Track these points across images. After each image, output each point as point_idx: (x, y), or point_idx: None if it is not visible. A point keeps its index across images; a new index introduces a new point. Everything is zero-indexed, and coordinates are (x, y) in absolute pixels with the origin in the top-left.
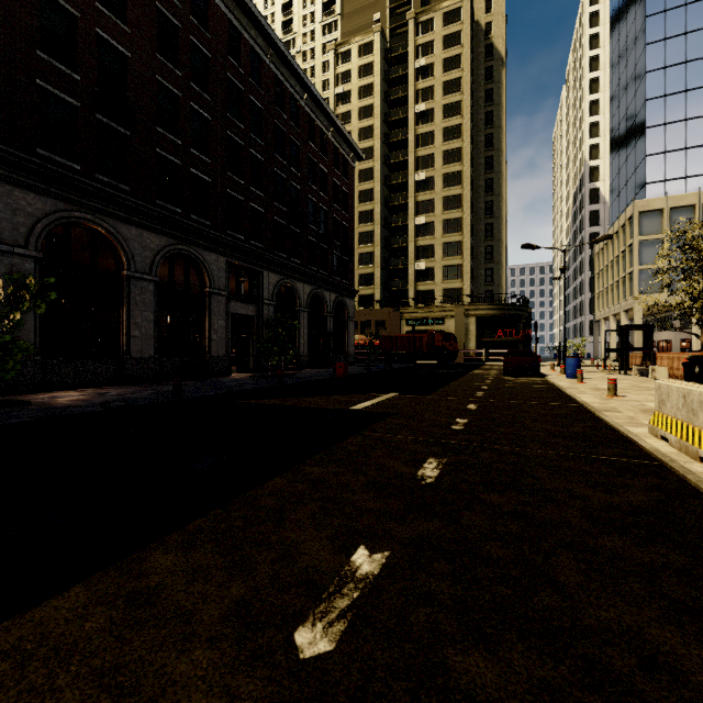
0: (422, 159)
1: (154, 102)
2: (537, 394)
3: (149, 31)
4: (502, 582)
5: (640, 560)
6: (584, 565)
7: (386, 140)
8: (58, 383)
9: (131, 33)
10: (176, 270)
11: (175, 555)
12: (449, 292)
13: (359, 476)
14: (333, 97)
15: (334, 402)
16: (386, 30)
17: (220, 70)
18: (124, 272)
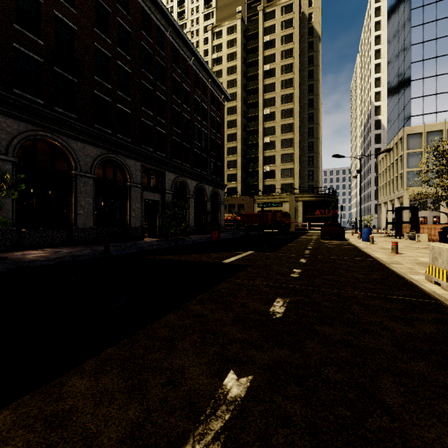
0: (268, 101)
1: (93, 60)
2: (345, 252)
3: (90, 13)
4: (341, 404)
5: (444, 383)
6: (402, 387)
7: (244, 88)
8: (28, 245)
9: (77, 14)
10: (108, 171)
11: (88, 379)
12: (285, 186)
13: (229, 312)
14: (210, 60)
15: (211, 257)
16: (244, 17)
17: (137, 40)
18: (73, 172)
